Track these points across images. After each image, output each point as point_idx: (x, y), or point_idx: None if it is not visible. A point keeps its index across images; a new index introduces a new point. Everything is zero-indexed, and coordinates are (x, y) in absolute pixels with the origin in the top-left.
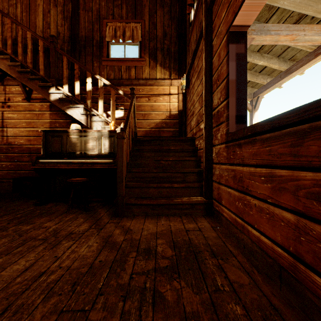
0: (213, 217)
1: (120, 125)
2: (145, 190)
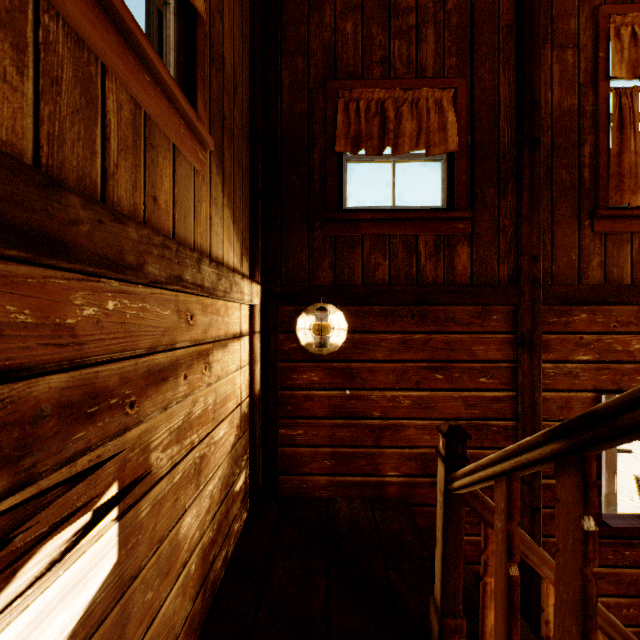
0: None
1: None
2: None
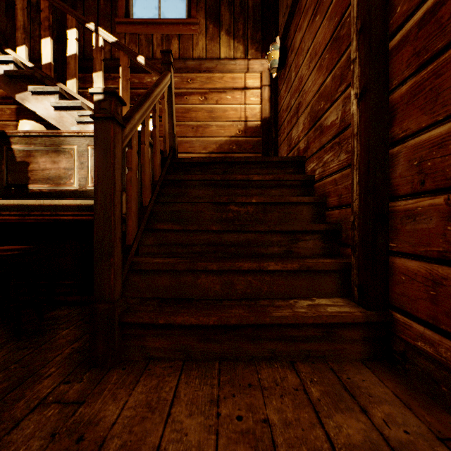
0: (401, 372)
1: None
2: (187, 278)
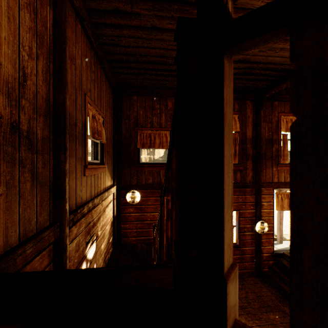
0: None
1: (94, 265)
2: None
